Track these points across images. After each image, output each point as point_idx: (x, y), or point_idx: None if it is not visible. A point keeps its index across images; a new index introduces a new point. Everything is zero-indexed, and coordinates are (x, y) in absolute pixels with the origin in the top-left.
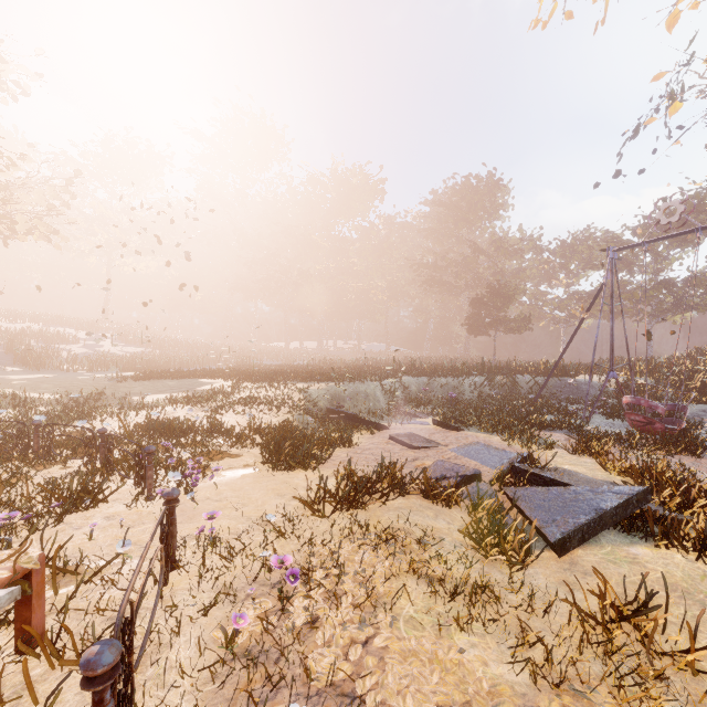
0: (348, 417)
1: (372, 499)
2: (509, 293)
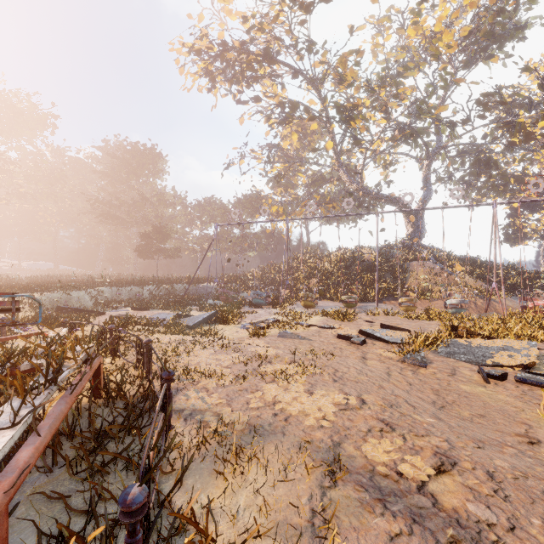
0: (77, 310)
1: (128, 326)
2: (168, 232)
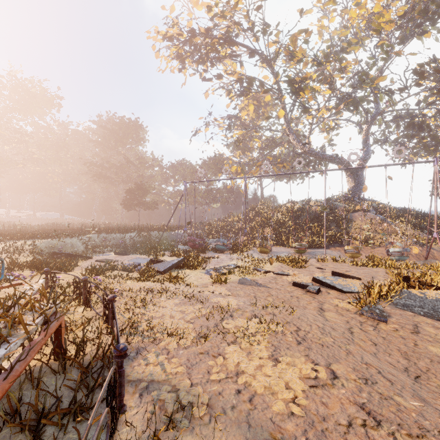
0: (69, 255)
1: (106, 272)
2: (147, 189)
